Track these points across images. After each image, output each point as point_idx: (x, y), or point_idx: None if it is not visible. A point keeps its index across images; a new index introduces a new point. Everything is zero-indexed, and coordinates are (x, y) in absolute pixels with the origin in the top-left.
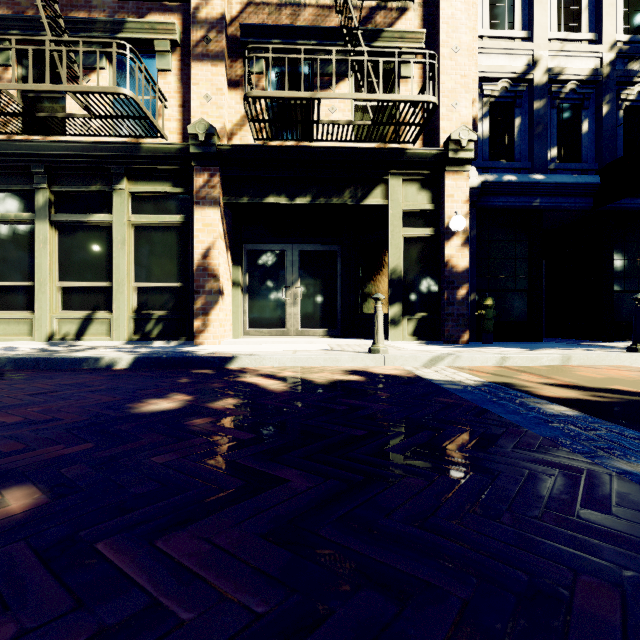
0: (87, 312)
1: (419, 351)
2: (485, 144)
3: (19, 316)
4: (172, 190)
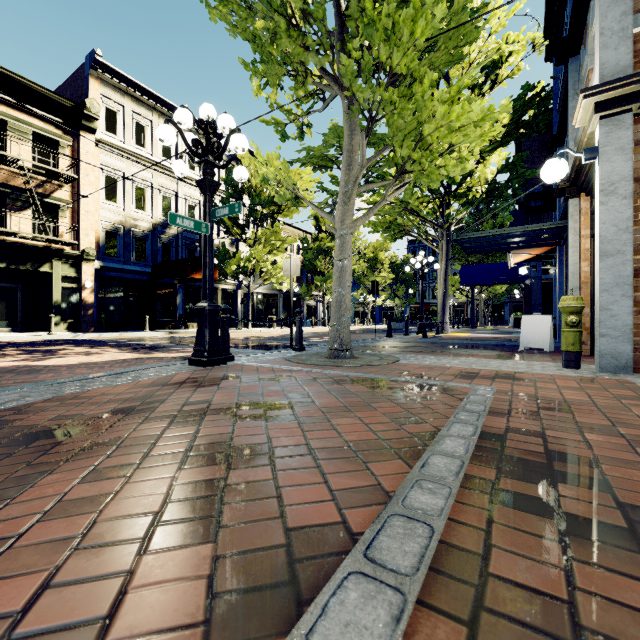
0: None
1: (70, 334)
2: (104, 248)
3: None
4: None
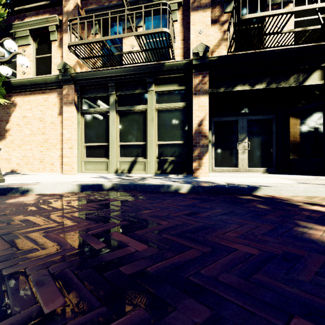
0: (132, 158)
1: None
2: None
3: (101, 160)
4: (178, 88)
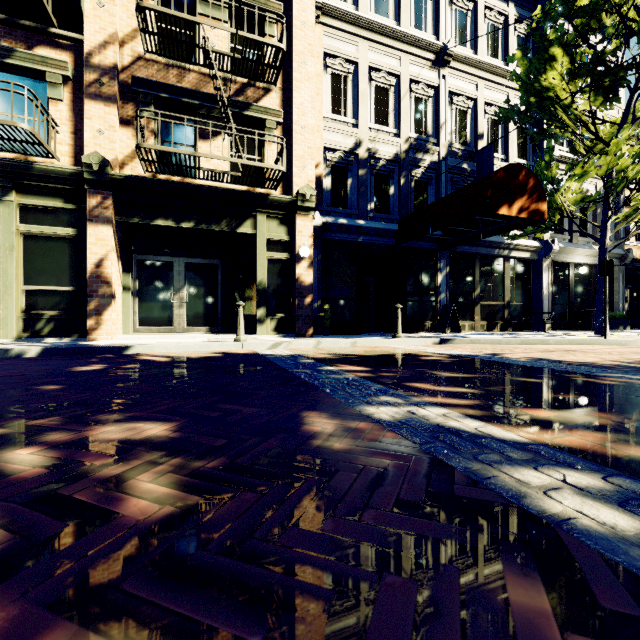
0: None
1: (270, 340)
2: (328, 194)
3: None
4: (64, 206)
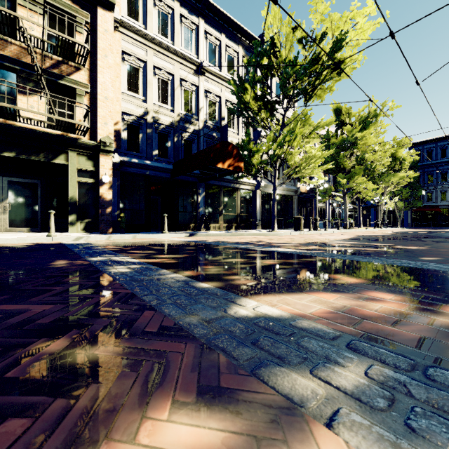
0: None
1: (76, 236)
2: (125, 142)
3: None
4: None
